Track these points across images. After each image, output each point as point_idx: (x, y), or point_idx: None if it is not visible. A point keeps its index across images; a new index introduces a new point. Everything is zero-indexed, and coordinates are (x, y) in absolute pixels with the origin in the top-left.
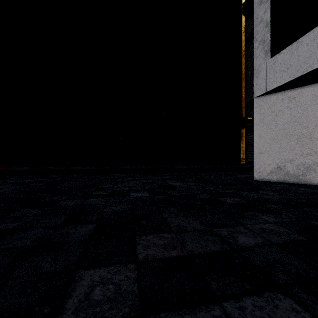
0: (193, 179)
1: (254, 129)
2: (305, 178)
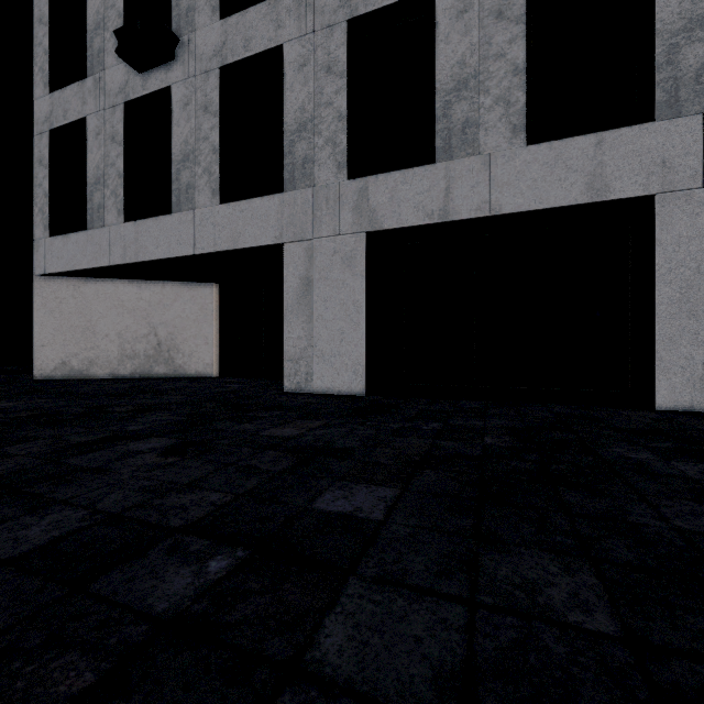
0: None
1: (35, 315)
2: (90, 373)
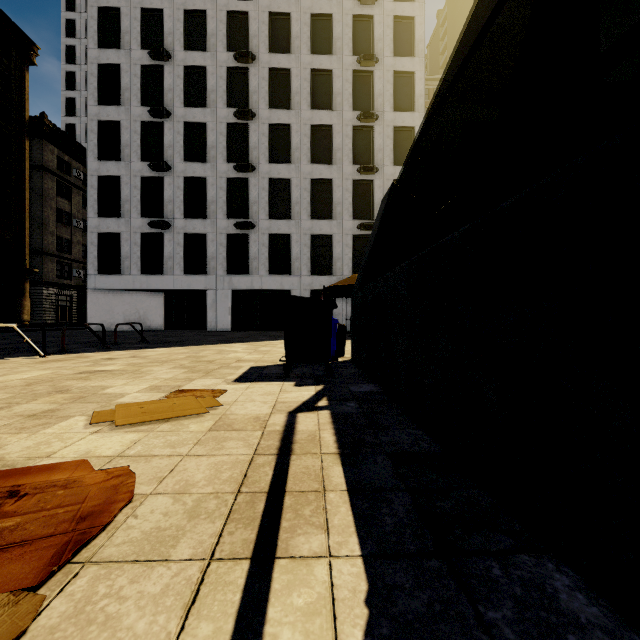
0: (54, 332)
1: (88, 305)
2: (111, 328)
